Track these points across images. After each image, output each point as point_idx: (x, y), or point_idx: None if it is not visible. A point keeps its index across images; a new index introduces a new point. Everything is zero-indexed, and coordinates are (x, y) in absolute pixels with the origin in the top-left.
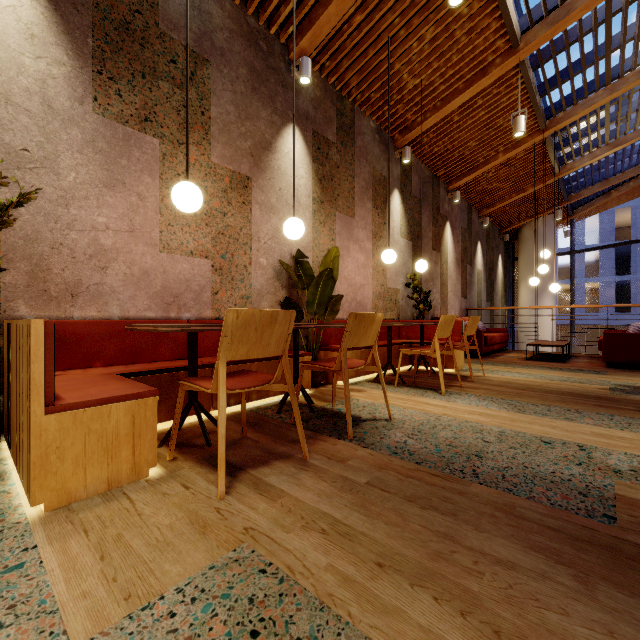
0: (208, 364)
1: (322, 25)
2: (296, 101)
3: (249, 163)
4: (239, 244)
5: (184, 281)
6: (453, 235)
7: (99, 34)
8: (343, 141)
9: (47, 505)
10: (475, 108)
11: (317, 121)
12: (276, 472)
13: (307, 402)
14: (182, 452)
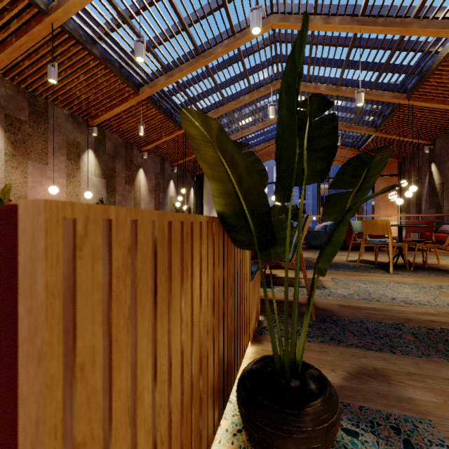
0: None
1: None
2: None
3: None
4: None
5: None
6: (146, 176)
7: None
8: (36, 121)
9: None
10: (134, 113)
11: (9, 108)
12: None
13: None
14: None
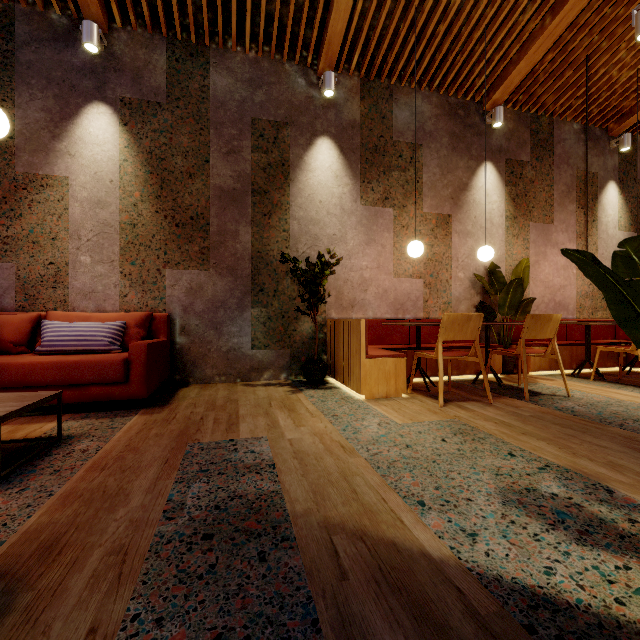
0: (424, 347)
1: (513, 78)
2: (489, 142)
3: (450, 205)
4: (442, 265)
5: (406, 294)
6: None
7: (363, 160)
8: (538, 156)
9: (366, 396)
10: None
11: (510, 150)
12: (470, 404)
13: (496, 379)
14: (414, 391)
